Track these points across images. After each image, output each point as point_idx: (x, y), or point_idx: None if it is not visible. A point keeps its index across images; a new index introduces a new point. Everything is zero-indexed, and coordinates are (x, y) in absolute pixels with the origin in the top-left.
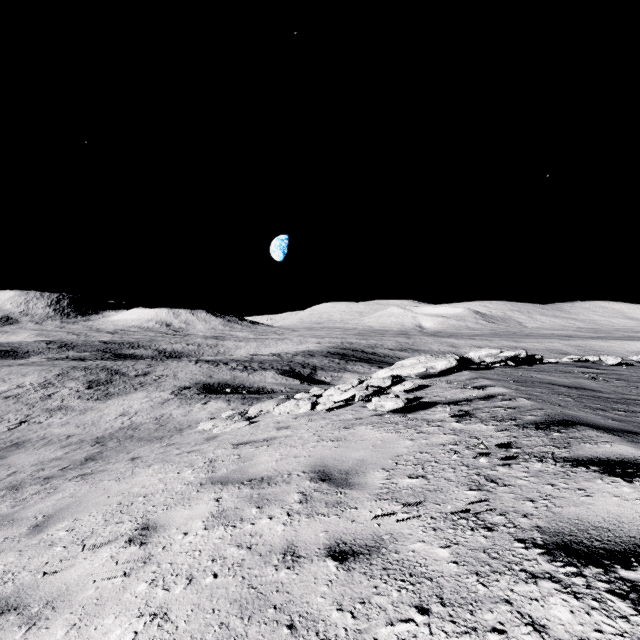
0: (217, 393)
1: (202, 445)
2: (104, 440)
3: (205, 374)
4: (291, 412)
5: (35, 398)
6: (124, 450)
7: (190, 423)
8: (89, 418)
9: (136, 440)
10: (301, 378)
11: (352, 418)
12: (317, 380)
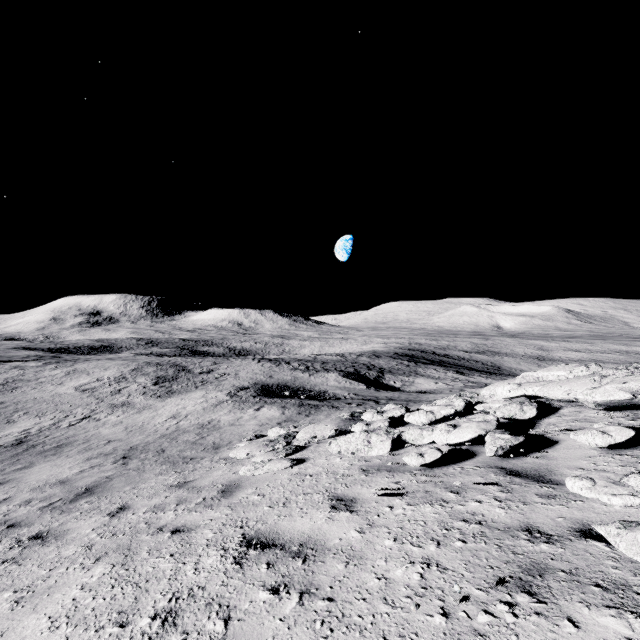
0: (274, 396)
1: (205, 511)
2: (132, 454)
3: (265, 374)
4: (357, 452)
5: (107, 392)
6: (136, 479)
7: (232, 438)
8: (142, 418)
9: (161, 460)
10: (367, 382)
11: (511, 523)
12: (385, 385)
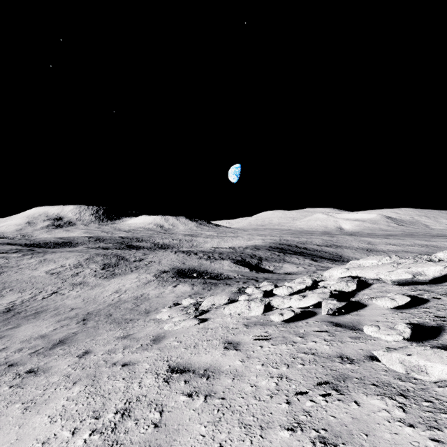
0: (186, 277)
1: (143, 352)
2: (89, 317)
3: (180, 261)
4: (242, 313)
5: (68, 275)
6: (93, 333)
7: (158, 306)
8: (94, 293)
9: (110, 321)
10: (250, 266)
11: (332, 353)
12: (262, 268)
